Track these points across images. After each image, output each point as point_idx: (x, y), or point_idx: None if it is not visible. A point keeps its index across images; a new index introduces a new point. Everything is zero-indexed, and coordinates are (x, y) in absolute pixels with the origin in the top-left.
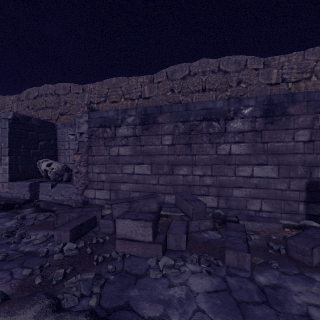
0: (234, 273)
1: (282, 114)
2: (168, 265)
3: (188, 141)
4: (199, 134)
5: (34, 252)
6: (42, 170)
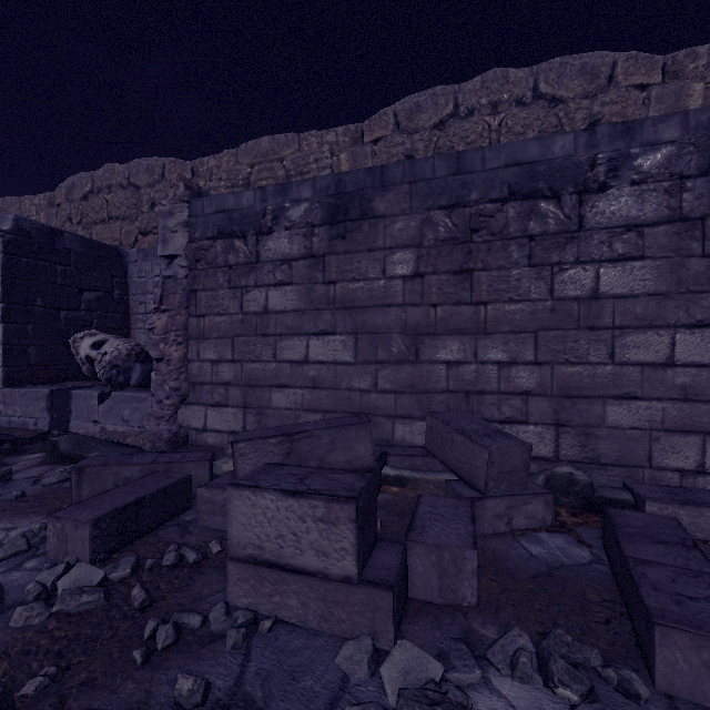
0: None
1: None
2: (418, 682)
3: (463, 264)
4: (496, 240)
5: None
6: (82, 359)
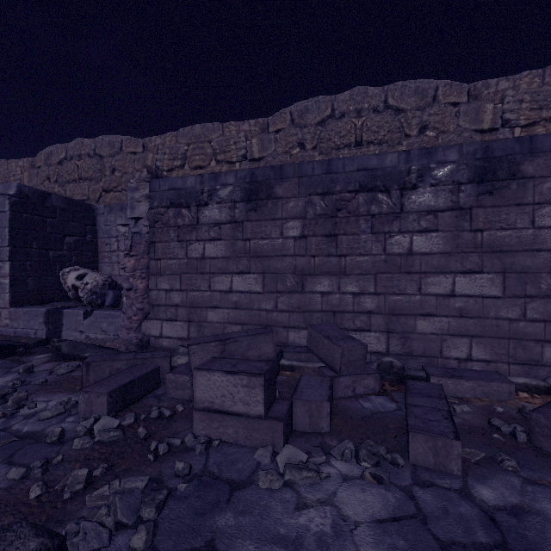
0: (428, 481)
1: (511, 176)
2: (295, 462)
3: (331, 230)
4: (352, 216)
5: (39, 435)
6: (68, 287)
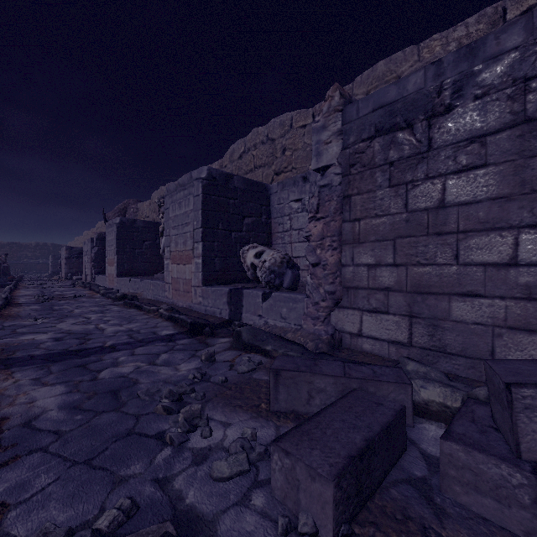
0: None
1: None
2: None
3: None
4: None
5: (206, 532)
6: (247, 266)
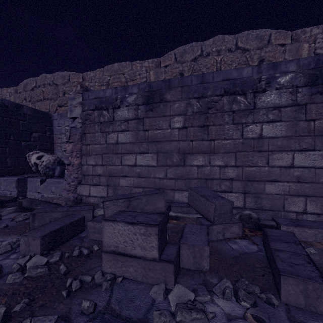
0: (303, 322)
1: None
2: (184, 301)
3: (204, 123)
4: (219, 112)
5: None
6: (32, 164)
